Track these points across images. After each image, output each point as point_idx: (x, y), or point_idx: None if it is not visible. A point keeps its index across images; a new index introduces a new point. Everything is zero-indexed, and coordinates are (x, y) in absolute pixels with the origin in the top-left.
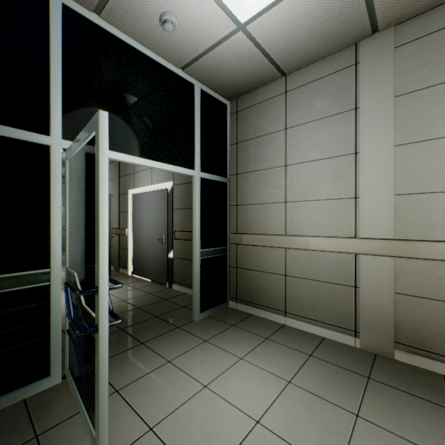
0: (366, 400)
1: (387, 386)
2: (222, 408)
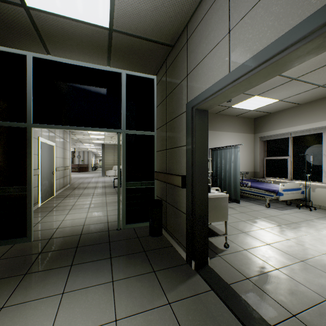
0: (64, 209)
1: (53, 209)
2: (90, 214)
